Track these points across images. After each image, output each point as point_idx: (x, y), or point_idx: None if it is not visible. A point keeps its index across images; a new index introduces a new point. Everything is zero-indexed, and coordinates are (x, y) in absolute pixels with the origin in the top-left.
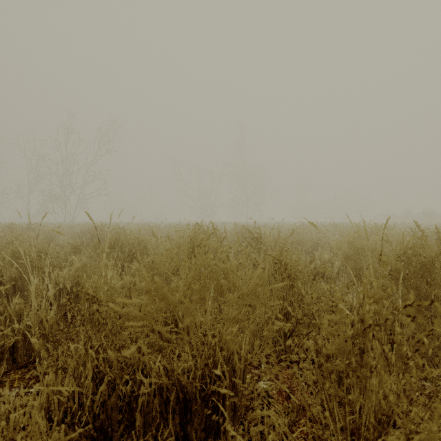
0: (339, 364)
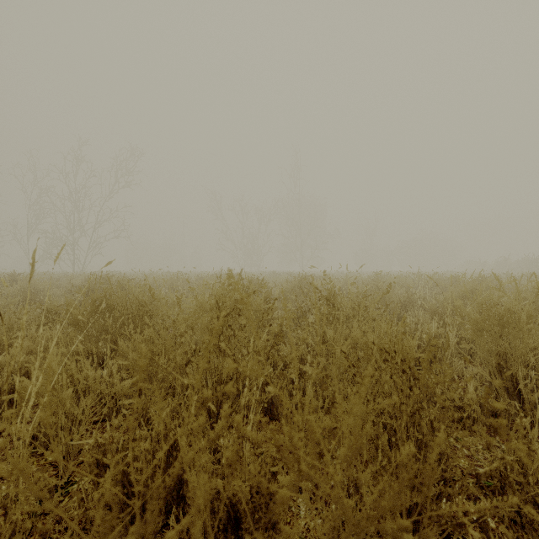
0: None
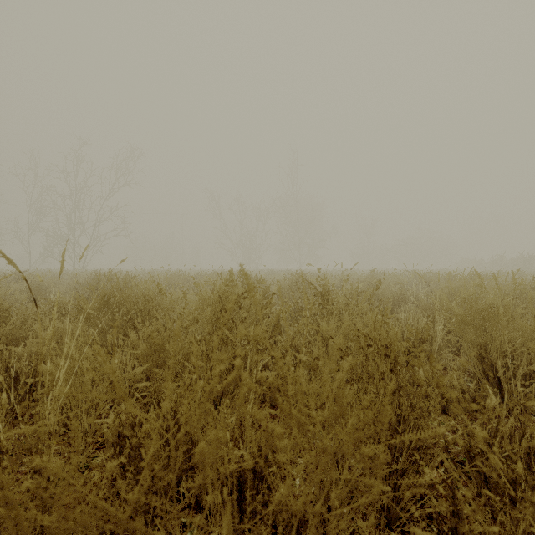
0: None
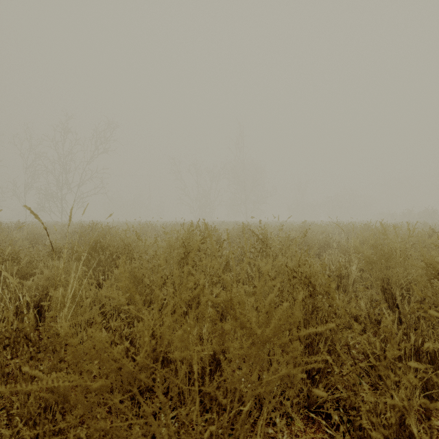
0: (398, 435)
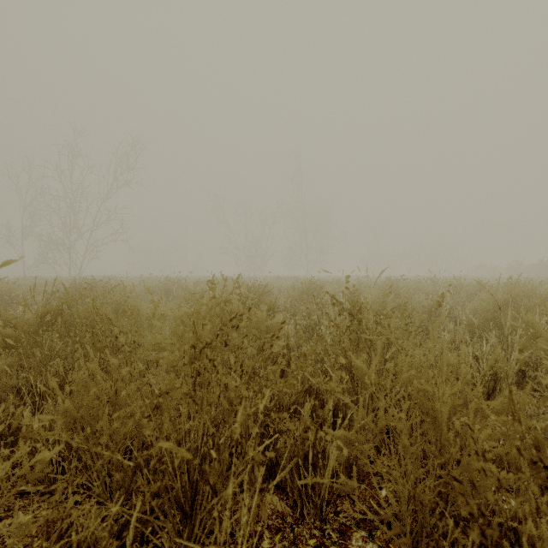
0: None
